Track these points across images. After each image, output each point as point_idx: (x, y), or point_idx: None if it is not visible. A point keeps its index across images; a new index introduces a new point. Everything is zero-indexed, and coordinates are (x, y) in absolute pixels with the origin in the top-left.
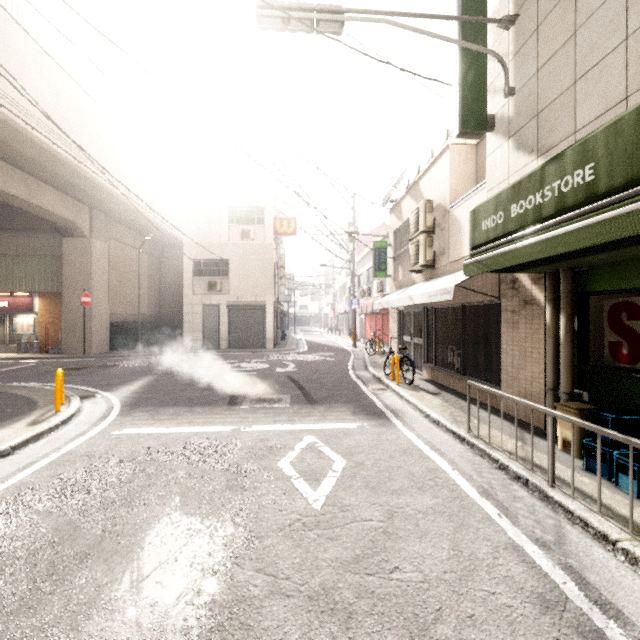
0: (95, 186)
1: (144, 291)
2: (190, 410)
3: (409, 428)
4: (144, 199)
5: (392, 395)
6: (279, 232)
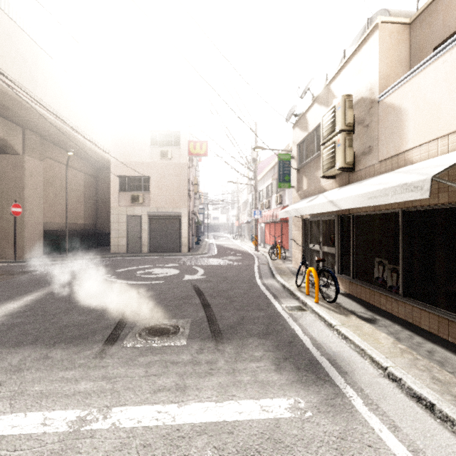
0: (18, 103)
1: (81, 204)
2: (45, 355)
3: (383, 417)
4: (74, 122)
5: (315, 319)
6: (193, 153)
